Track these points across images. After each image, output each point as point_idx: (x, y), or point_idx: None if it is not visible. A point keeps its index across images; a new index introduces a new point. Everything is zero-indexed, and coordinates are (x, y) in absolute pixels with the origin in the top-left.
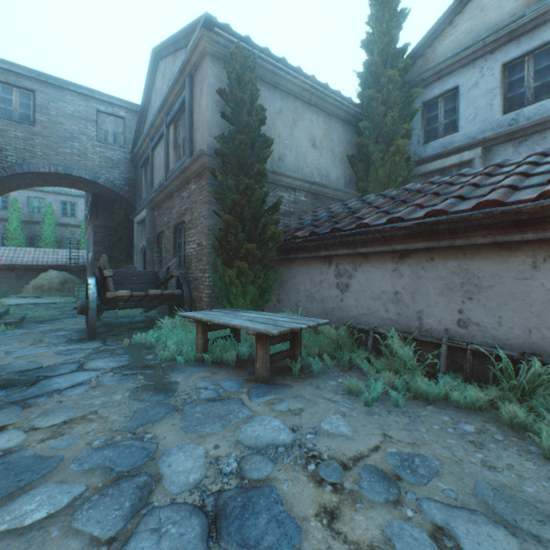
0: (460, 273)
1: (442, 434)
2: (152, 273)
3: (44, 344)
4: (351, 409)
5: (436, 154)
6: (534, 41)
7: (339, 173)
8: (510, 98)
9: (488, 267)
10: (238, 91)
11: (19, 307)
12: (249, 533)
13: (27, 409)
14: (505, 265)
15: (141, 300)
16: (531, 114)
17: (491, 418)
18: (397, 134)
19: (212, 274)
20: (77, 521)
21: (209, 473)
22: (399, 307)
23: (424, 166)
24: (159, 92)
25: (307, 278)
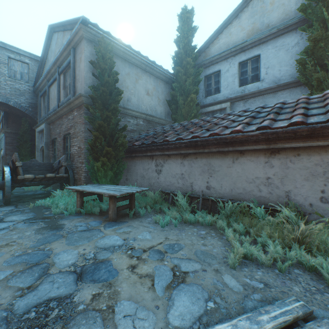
0: (207, 165)
1: (191, 235)
2: (49, 164)
3: None
4: (154, 229)
5: (210, 103)
6: (251, 54)
7: (162, 109)
8: (242, 79)
9: (217, 162)
10: (102, 63)
11: None
12: (96, 276)
13: None
14: (223, 161)
15: (41, 180)
16: (250, 88)
17: (214, 228)
18: (191, 91)
19: (87, 165)
20: (10, 283)
21: (79, 260)
22: (183, 181)
23: (205, 109)
24: (53, 52)
25: (141, 166)
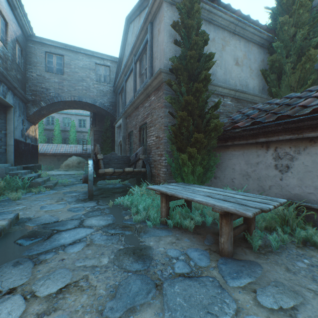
0: None
1: None
2: (126, 157)
3: (63, 202)
4: None
5: None
6: None
7: (255, 83)
8: None
9: None
10: (188, 20)
11: (57, 176)
12: None
13: (37, 265)
14: None
15: (120, 174)
16: None
17: None
18: (306, 47)
19: (168, 157)
20: None
21: None
22: None
23: None
24: (129, 44)
25: (242, 160)
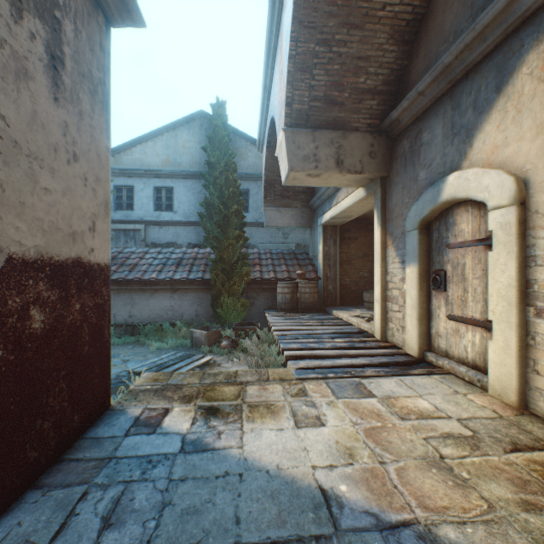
0: (130, 298)
1: (123, 349)
2: None
3: None
4: None
5: (122, 220)
6: (166, 184)
7: None
8: (157, 204)
9: (139, 296)
10: None
11: None
12: None
13: None
14: (144, 295)
15: None
16: (165, 216)
17: (138, 343)
18: None
19: None
20: None
21: None
22: None
23: (116, 225)
24: None
25: None
